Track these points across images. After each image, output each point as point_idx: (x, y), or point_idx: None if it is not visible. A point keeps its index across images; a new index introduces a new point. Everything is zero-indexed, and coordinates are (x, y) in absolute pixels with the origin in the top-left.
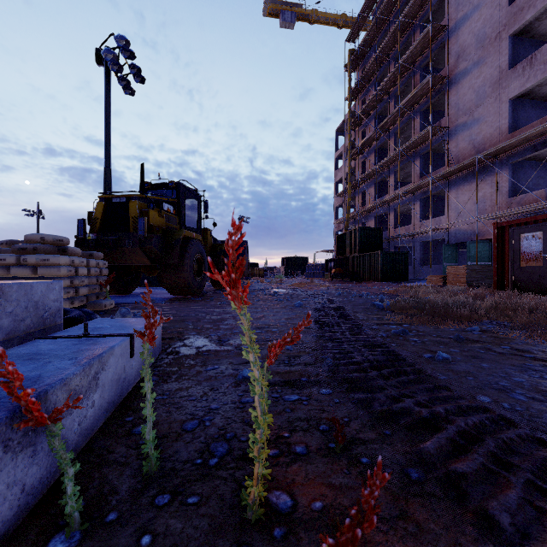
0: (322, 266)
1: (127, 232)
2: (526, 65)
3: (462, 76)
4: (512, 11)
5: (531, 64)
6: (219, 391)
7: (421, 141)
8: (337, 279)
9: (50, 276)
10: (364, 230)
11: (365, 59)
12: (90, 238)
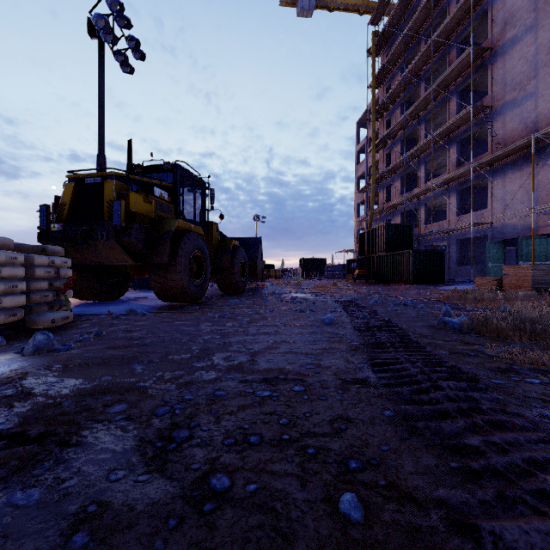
0: (343, 267)
1: (100, 221)
2: None
3: (511, 45)
4: None
5: None
6: None
7: (459, 125)
8: (360, 282)
9: None
10: (391, 226)
11: (390, 41)
12: (55, 229)
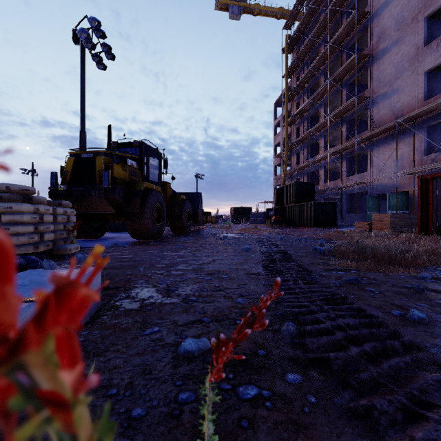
0: (264, 214)
1: (94, 184)
2: (439, 42)
3: (383, 53)
4: None
5: None
6: (151, 377)
7: (347, 109)
8: (276, 225)
9: (14, 223)
10: (299, 184)
11: (299, 43)
12: (61, 189)
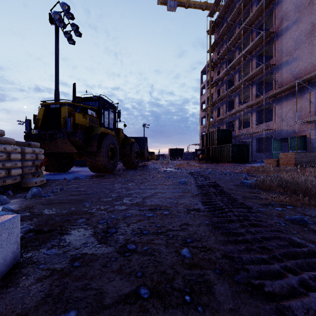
0: (193, 153)
1: (59, 129)
2: None
3: (285, 31)
4: None
5: None
6: None
7: (257, 74)
8: (202, 161)
9: None
10: (220, 131)
11: (219, 26)
12: (34, 132)
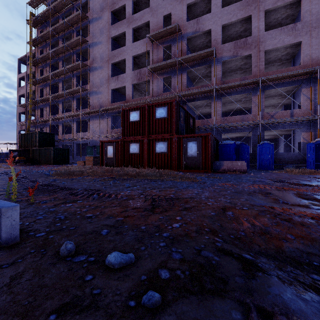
0: (6, 154)
1: None
2: (116, 79)
3: (95, 69)
4: (112, 54)
5: (117, 79)
6: None
7: (77, 92)
8: (20, 164)
9: None
10: (42, 133)
11: (43, 25)
12: None
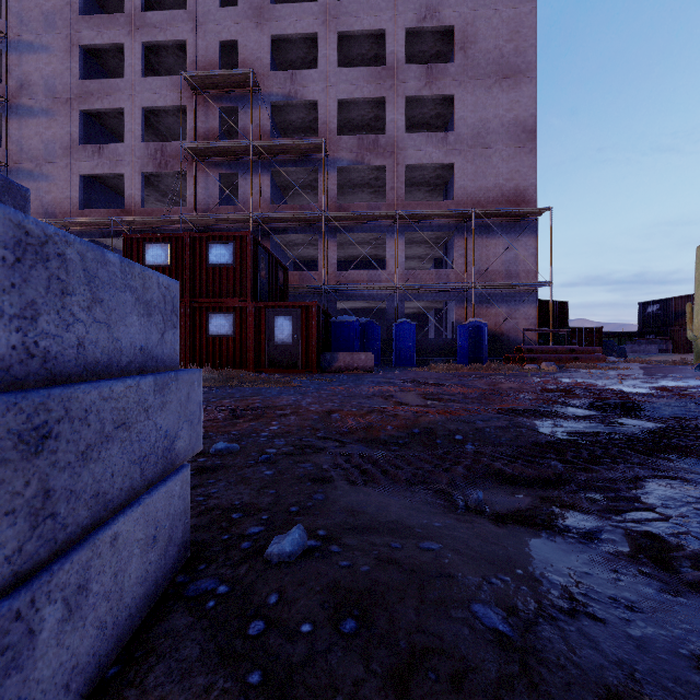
0: None
1: None
2: (96, 151)
3: (28, 113)
4: (83, 88)
5: (100, 153)
6: None
7: None
8: None
9: None
10: None
11: None
12: None
